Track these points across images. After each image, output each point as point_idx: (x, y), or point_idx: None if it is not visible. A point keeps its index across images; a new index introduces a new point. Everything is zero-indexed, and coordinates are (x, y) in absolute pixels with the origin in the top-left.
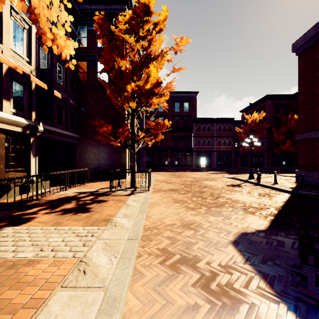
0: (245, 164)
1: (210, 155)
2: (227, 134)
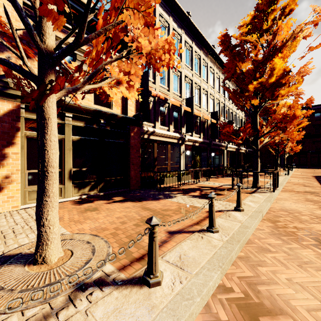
0: None
1: None
2: None
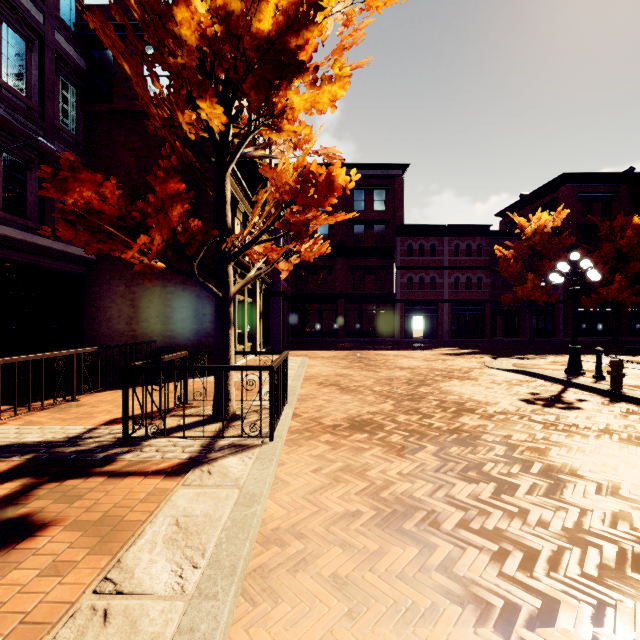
0: (514, 331)
1: (435, 310)
2: (473, 263)
